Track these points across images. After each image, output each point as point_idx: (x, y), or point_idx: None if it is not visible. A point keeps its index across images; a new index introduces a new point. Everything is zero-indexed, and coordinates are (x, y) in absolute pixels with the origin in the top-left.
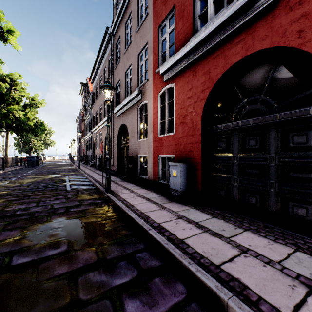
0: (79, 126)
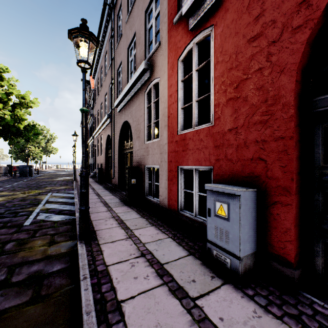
0: None
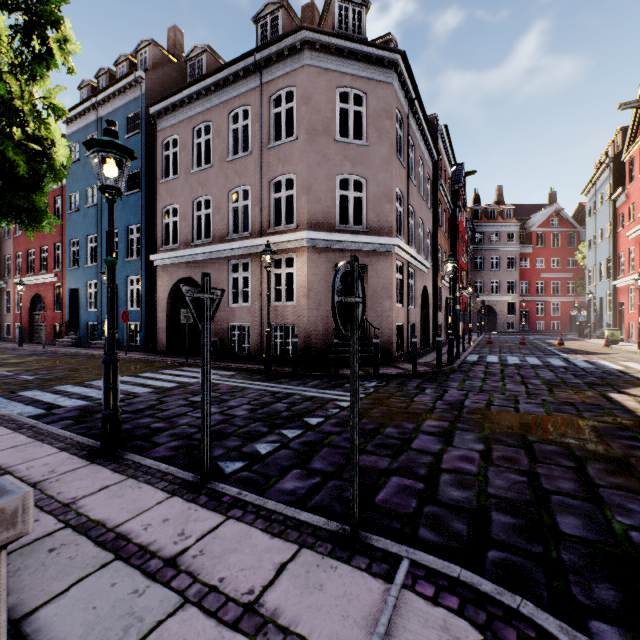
0: None
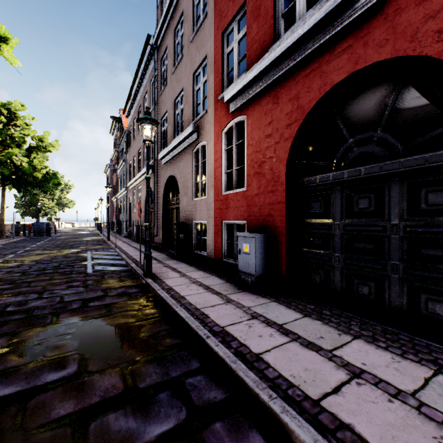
0: (110, 180)
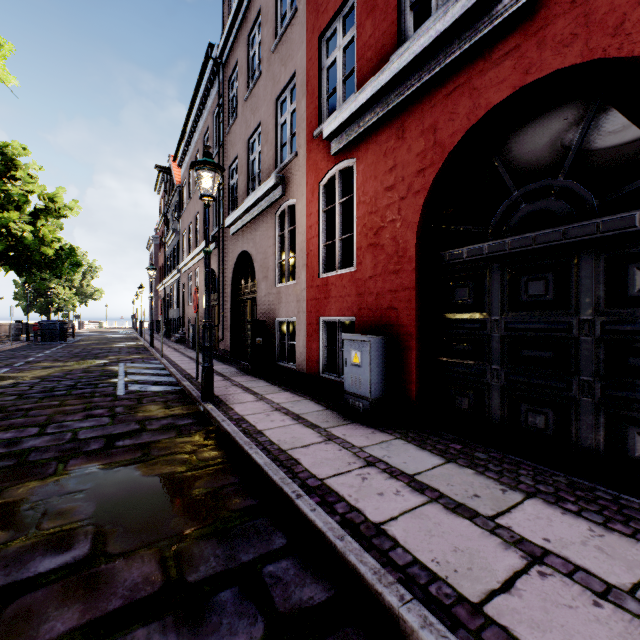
0: (154, 259)
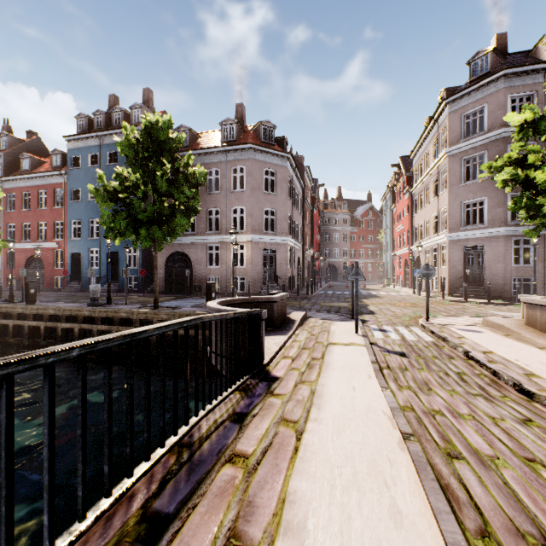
0: None
